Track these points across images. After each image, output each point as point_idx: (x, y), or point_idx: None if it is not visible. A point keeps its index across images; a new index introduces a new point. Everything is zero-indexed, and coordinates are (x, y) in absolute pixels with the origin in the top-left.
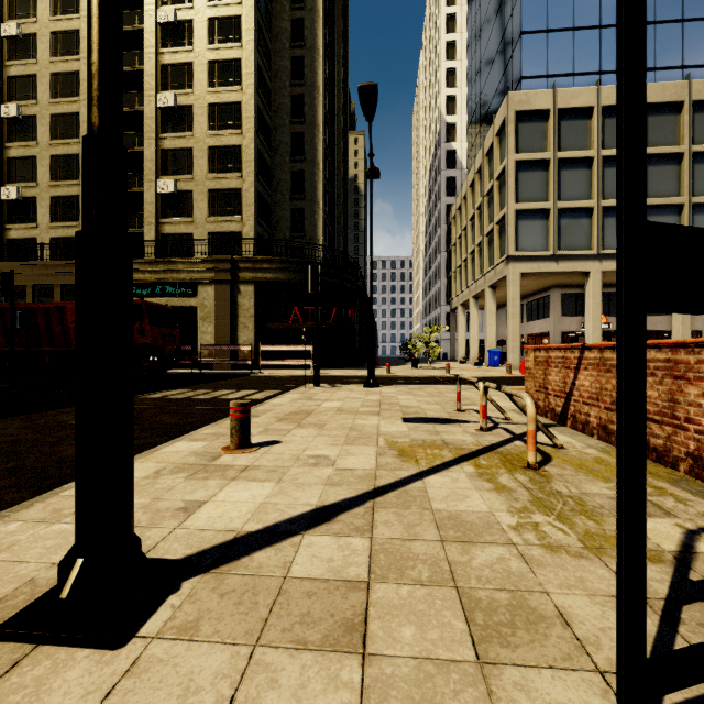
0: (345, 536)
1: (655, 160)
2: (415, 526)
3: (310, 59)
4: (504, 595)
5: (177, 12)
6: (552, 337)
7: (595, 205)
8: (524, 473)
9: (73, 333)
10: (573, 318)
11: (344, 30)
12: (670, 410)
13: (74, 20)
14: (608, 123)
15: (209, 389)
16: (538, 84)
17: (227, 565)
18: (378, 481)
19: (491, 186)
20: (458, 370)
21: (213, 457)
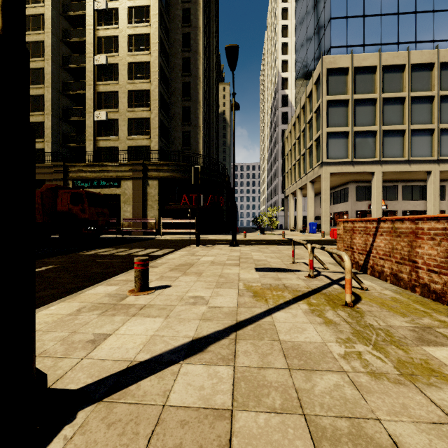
0: (214, 365)
1: (416, 100)
2: (267, 355)
3: (194, 35)
4: (344, 423)
5: (108, 3)
6: (350, 214)
7: (378, 129)
8: (343, 310)
9: (37, 211)
10: (363, 202)
11: (216, 17)
12: (446, 264)
13: (40, 7)
14: (386, 77)
15: (126, 248)
16: (341, 51)
17: (117, 394)
18: (239, 316)
19: (311, 117)
20: (290, 235)
21: (122, 297)
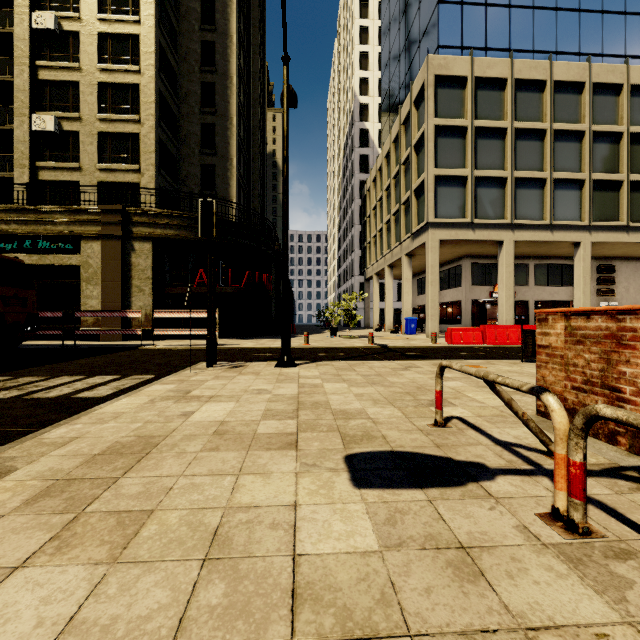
0: None
1: (560, 136)
2: None
3: (222, 5)
4: None
5: None
6: (464, 305)
7: (509, 175)
8: None
9: None
10: (483, 287)
11: None
12: None
13: None
14: (520, 97)
15: (41, 376)
16: (454, 54)
17: None
18: None
19: (408, 153)
20: (378, 338)
21: None
